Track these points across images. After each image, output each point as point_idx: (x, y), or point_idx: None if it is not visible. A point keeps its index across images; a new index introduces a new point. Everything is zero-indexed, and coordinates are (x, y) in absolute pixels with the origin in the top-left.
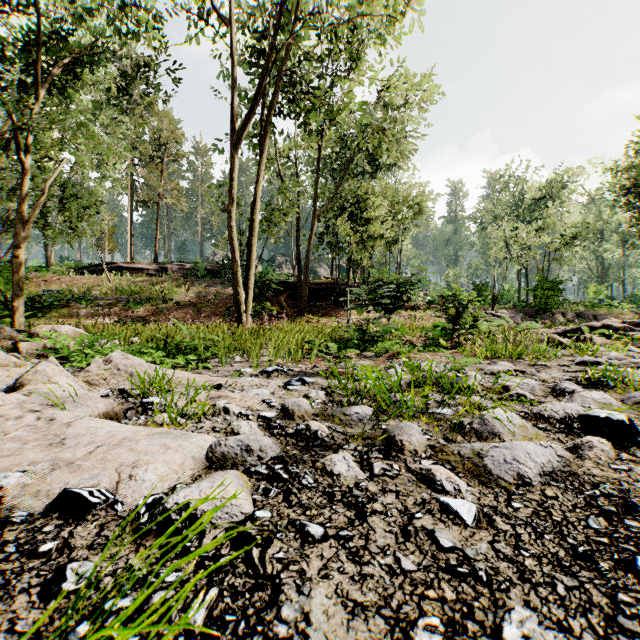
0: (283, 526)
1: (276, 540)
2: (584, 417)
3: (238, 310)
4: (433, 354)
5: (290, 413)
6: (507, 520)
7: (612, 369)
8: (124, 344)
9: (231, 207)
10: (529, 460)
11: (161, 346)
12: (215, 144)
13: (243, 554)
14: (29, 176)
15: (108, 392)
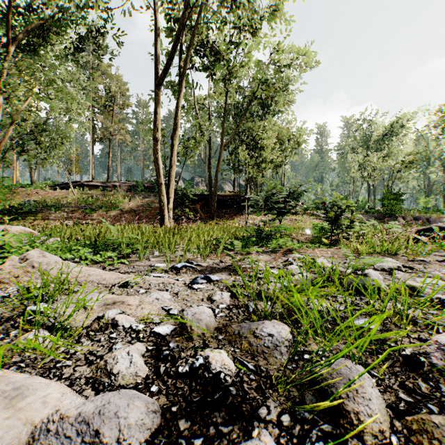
0: None
1: None
2: None
3: (162, 214)
4: (320, 250)
5: (187, 331)
6: None
7: None
8: (63, 241)
9: (156, 134)
10: None
11: (92, 243)
12: (149, 94)
13: None
14: (0, 110)
15: (14, 291)
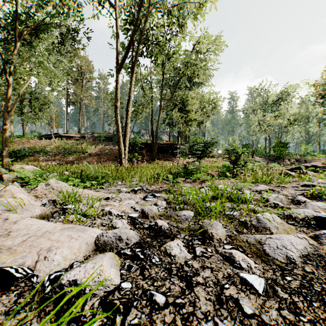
0: (138, 295)
1: (133, 308)
2: (317, 218)
3: (120, 157)
4: (223, 180)
5: (146, 215)
6: (285, 290)
7: (324, 189)
8: (59, 175)
9: (117, 103)
10: (293, 247)
11: (79, 176)
12: (109, 72)
13: (110, 320)
14: (11, 87)
15: (46, 202)
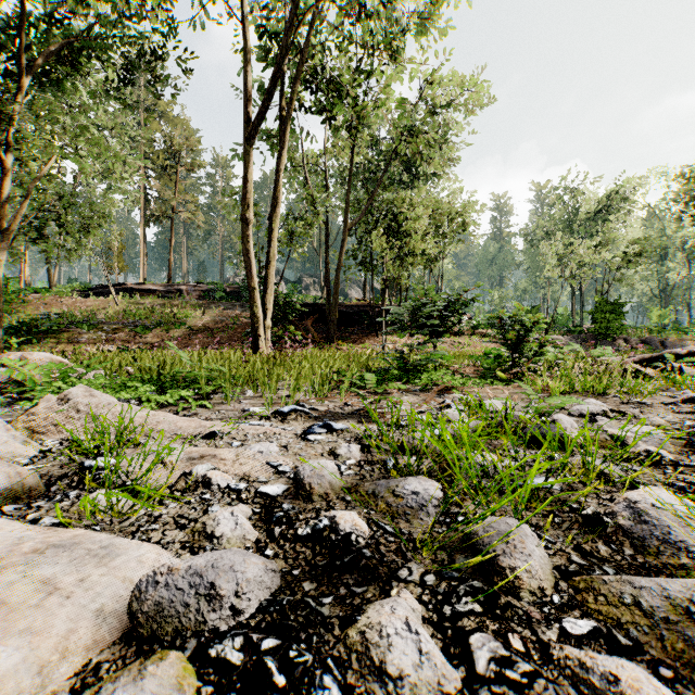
0: None
1: None
2: None
3: (255, 335)
4: (493, 388)
5: (306, 490)
6: None
7: None
8: (110, 375)
9: (247, 213)
10: None
11: (154, 378)
12: (234, 149)
13: None
14: (9, 177)
15: (55, 444)
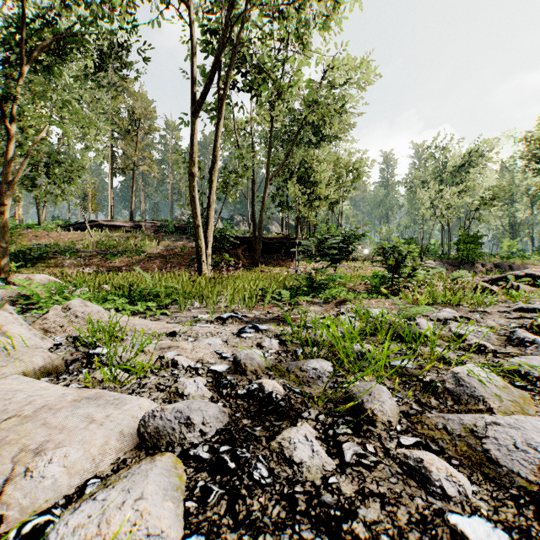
0: None
1: None
2: None
3: (199, 261)
4: (377, 300)
5: (242, 367)
6: None
7: None
8: (93, 291)
9: (193, 169)
10: None
11: (126, 293)
12: (181, 118)
13: None
14: (14, 141)
15: (62, 340)
